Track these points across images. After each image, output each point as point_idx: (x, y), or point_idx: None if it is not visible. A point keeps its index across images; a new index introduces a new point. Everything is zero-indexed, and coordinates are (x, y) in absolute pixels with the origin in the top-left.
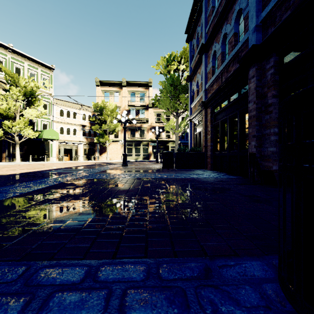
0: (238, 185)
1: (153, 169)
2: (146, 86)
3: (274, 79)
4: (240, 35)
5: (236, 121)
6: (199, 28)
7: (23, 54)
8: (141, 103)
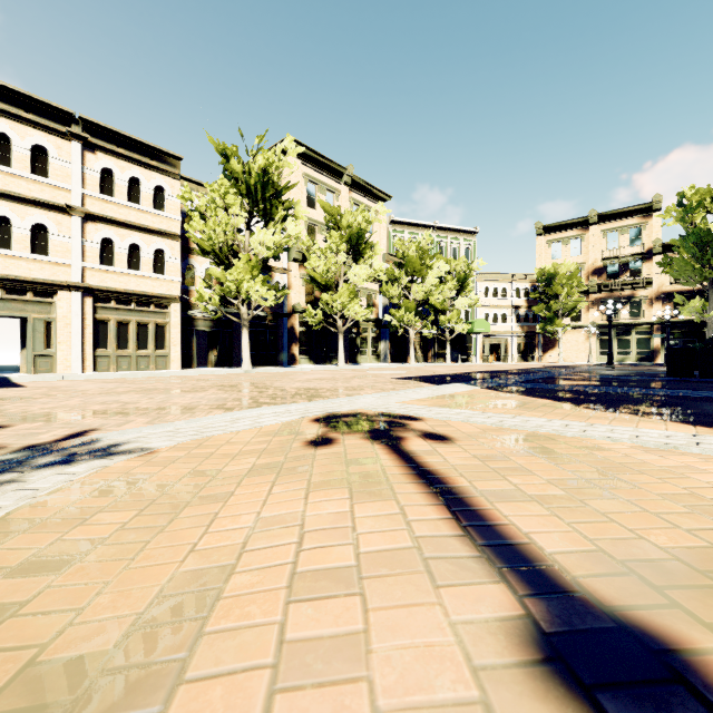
0: None
1: (654, 370)
2: (645, 212)
3: None
4: None
5: None
6: None
7: (447, 228)
8: (631, 249)
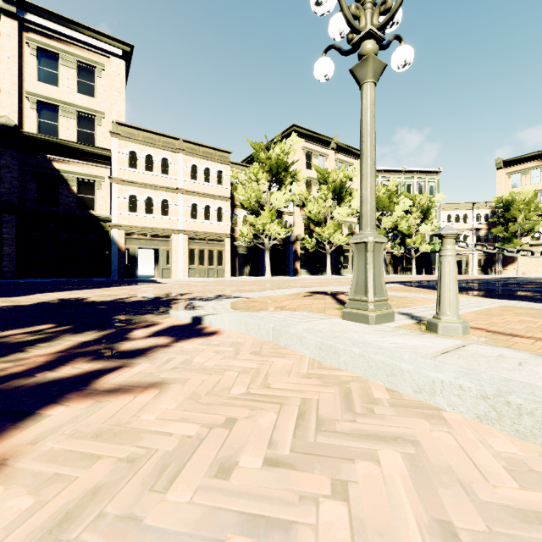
0: None
1: None
2: None
3: None
4: None
5: None
6: None
7: (413, 171)
8: None
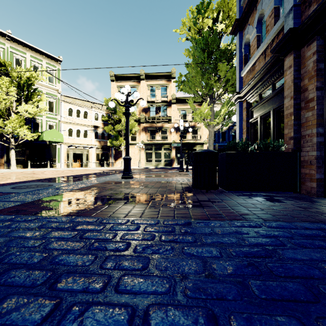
0: None
1: (174, 186)
2: (168, 78)
3: None
4: None
5: None
6: None
7: (24, 43)
8: (162, 99)
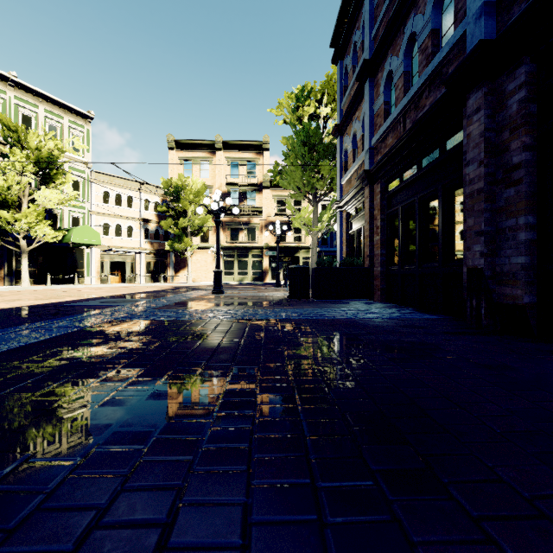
0: (450, 335)
1: (271, 299)
2: (258, 149)
3: (527, 111)
4: (444, 33)
5: (434, 207)
6: (358, 33)
7: (35, 91)
8: (249, 180)
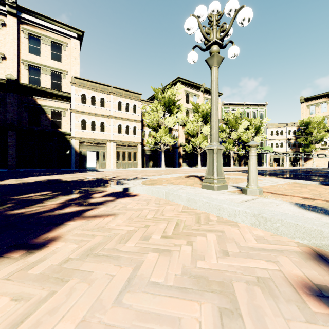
0: None
1: None
2: None
3: None
4: None
5: None
6: None
7: (250, 104)
8: None
